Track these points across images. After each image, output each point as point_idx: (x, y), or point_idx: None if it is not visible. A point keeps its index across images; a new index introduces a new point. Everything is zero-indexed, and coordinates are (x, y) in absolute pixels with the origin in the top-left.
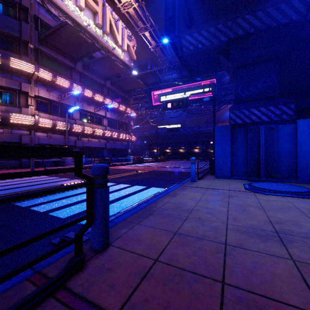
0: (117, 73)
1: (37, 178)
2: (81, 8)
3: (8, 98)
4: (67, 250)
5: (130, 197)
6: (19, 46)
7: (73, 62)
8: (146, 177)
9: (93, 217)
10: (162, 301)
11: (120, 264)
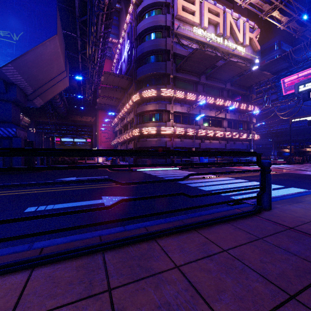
0: (238, 73)
1: (182, 172)
2: (205, 28)
3: (159, 117)
4: (245, 205)
5: None
6: (164, 79)
7: (198, 77)
8: (280, 178)
9: (265, 188)
10: None
11: (284, 216)
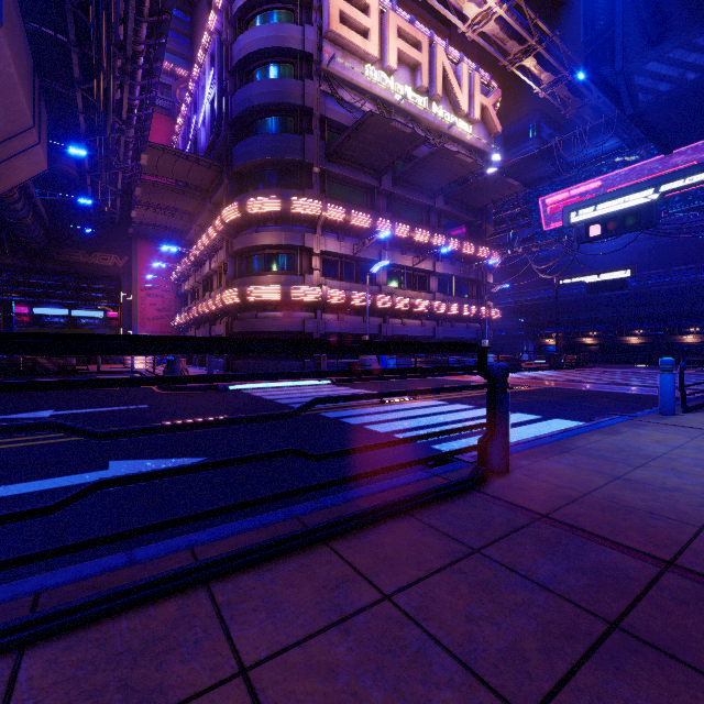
0: (460, 177)
1: (337, 390)
2: (391, 71)
3: (288, 262)
4: (456, 467)
5: (511, 429)
6: (301, 175)
7: (376, 177)
8: (535, 400)
9: (495, 426)
10: (602, 519)
11: (534, 487)
